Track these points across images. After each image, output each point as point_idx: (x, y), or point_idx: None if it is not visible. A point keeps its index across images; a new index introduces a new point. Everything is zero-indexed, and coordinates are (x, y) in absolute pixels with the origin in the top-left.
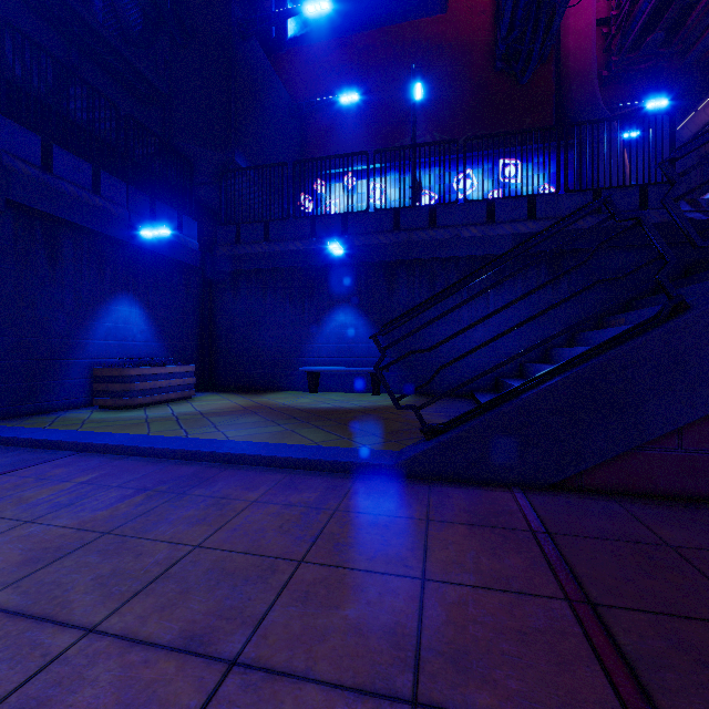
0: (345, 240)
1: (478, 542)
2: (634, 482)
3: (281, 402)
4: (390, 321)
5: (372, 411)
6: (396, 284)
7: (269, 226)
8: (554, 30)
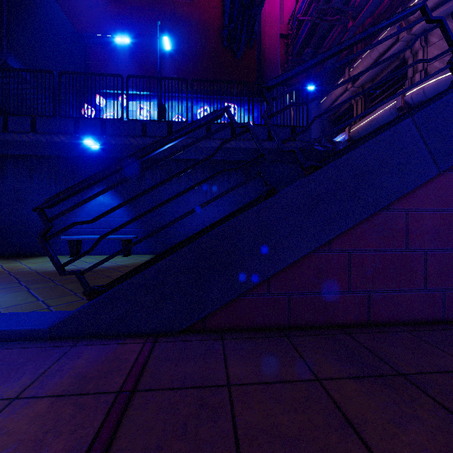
0: (103, 139)
1: (40, 424)
2: (240, 321)
3: (30, 266)
4: (54, 195)
5: (104, 270)
6: (143, 175)
7: (36, 120)
8: (255, 29)
